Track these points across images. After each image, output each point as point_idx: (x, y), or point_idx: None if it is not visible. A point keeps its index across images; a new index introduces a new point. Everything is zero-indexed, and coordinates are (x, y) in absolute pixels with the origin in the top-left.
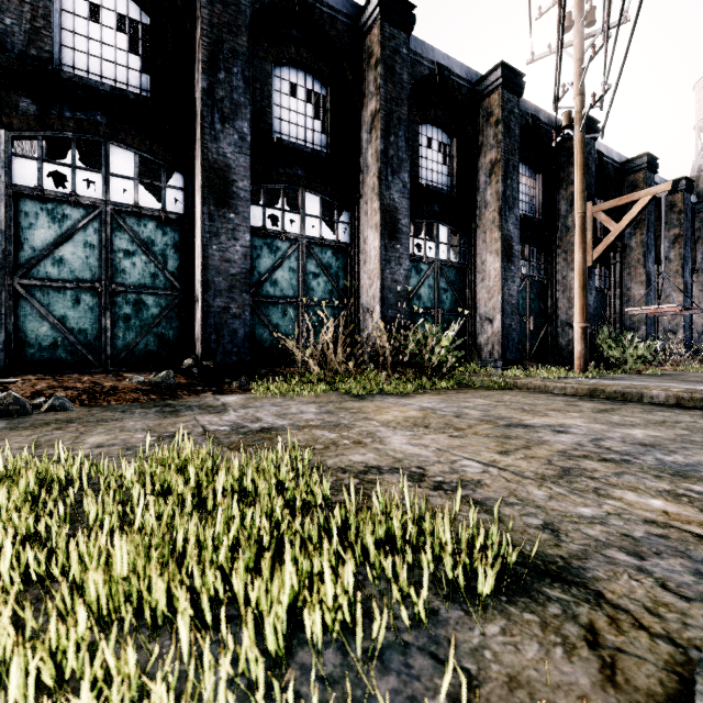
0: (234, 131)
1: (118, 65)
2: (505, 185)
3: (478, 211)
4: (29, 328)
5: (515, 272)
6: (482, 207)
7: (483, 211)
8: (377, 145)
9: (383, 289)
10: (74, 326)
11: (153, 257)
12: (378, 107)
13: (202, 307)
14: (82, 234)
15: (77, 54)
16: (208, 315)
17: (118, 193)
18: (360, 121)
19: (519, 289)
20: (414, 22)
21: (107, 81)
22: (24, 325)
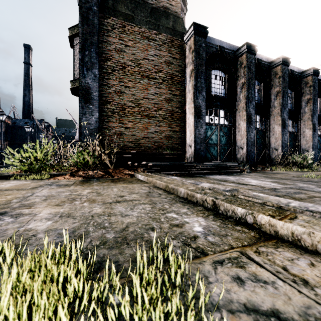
0: (252, 104)
1: (219, 89)
2: (313, 106)
3: (301, 114)
4: (207, 156)
5: (316, 135)
6: (303, 113)
7: (304, 115)
8: (280, 101)
9: (282, 143)
10: (213, 155)
11: (227, 137)
12: (280, 90)
13: (246, 150)
14: (215, 132)
15: (213, 88)
16: (247, 152)
17: (220, 121)
18: (270, 92)
19: (317, 140)
20: (290, 63)
21: (217, 93)
22: (206, 155)
